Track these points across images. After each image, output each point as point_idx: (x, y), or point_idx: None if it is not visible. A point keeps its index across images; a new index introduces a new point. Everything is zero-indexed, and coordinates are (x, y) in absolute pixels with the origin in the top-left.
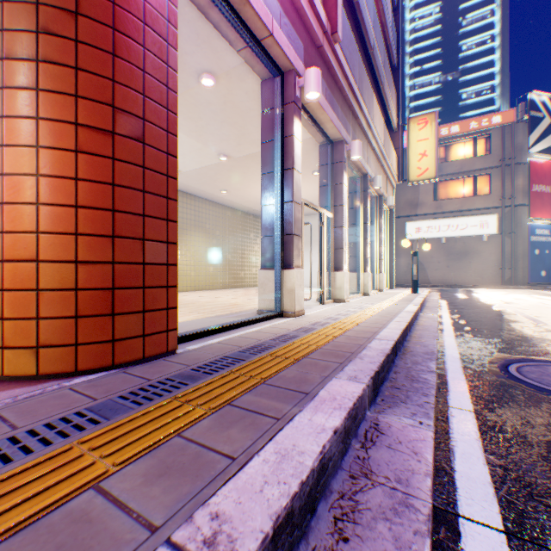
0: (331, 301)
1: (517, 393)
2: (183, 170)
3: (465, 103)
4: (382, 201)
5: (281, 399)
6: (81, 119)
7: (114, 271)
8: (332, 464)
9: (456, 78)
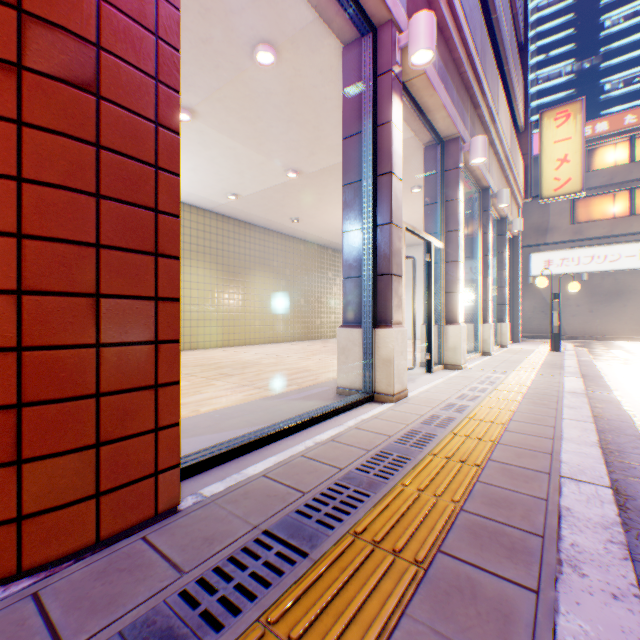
0: (440, 367)
1: None
2: (243, 193)
3: (608, 96)
4: (505, 226)
5: None
6: None
7: (20, 367)
8: None
9: (596, 65)
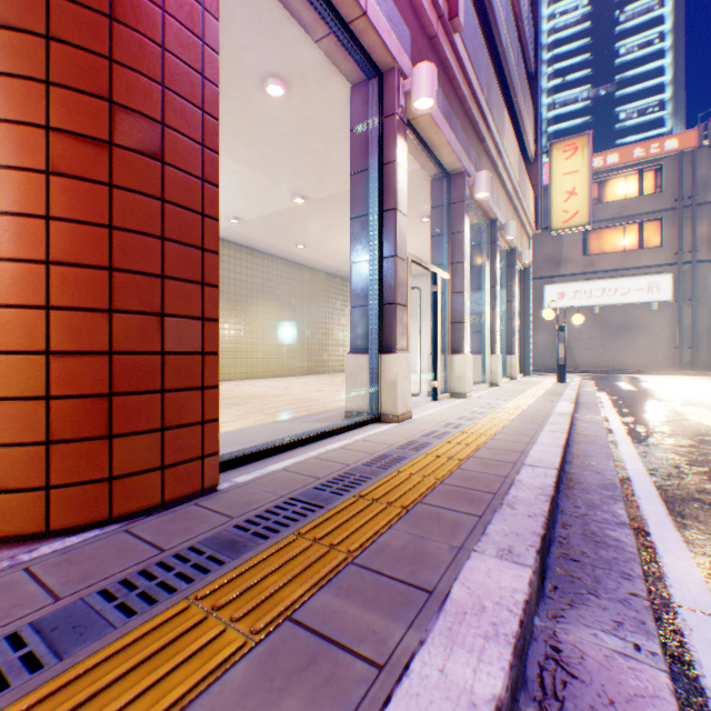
0: (447, 396)
1: None
2: (246, 217)
3: (623, 125)
4: (515, 257)
5: (383, 605)
6: (55, 120)
7: (111, 367)
8: None
9: (611, 92)
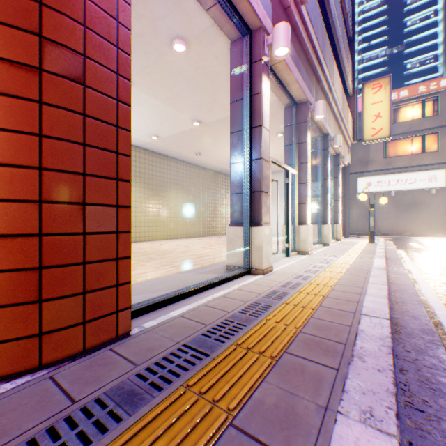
0: (295, 253)
1: None
2: (163, 135)
3: (409, 72)
4: (339, 159)
5: None
6: None
7: (40, 245)
8: None
9: (401, 51)
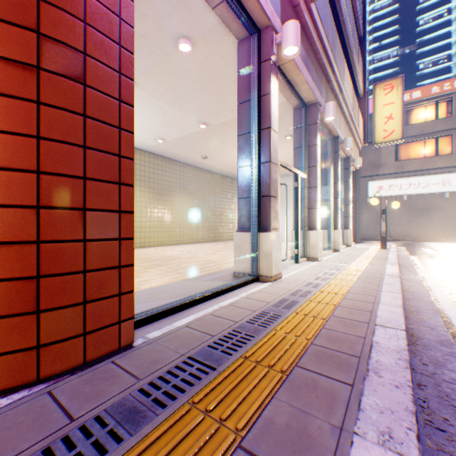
0: (304, 259)
1: None
2: (168, 138)
3: (422, 73)
4: (350, 162)
5: None
6: None
7: (38, 253)
8: None
9: (413, 51)
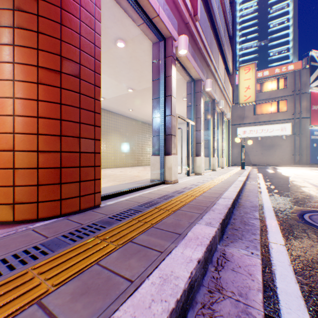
0: (193, 174)
1: (311, 233)
2: (107, 97)
3: (272, 58)
4: (223, 115)
5: (163, 238)
6: (40, 63)
7: (61, 157)
8: (197, 283)
9: (266, 44)
